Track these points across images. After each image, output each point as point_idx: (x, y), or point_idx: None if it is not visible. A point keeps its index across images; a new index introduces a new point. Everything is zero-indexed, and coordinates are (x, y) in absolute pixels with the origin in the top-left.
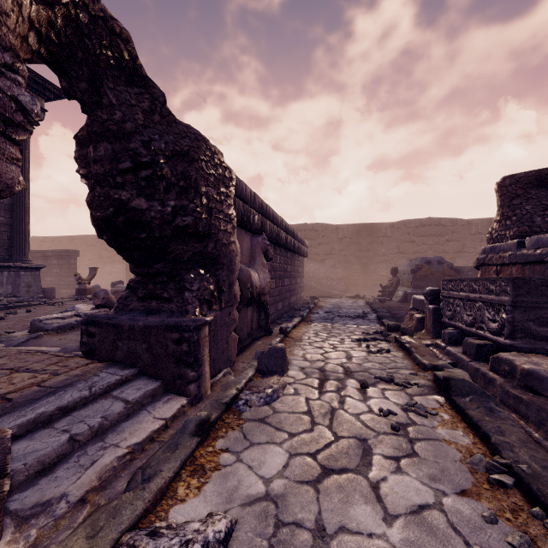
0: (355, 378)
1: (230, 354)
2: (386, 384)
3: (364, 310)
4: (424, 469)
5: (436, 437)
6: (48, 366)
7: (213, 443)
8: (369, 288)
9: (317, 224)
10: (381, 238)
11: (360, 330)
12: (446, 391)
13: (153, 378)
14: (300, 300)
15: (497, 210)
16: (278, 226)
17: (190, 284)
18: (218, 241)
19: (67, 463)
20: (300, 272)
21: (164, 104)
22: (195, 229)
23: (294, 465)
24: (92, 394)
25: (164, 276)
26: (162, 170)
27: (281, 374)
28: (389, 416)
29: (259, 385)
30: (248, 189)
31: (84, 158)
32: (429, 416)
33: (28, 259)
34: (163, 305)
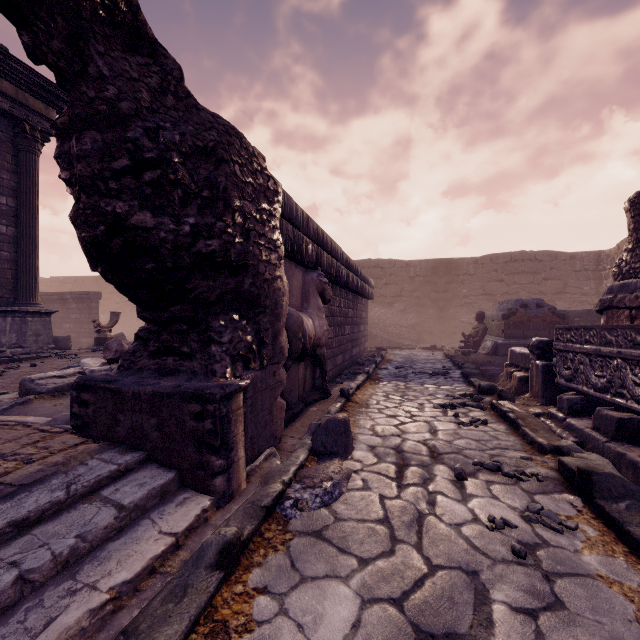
0: (446, 464)
1: (275, 427)
2: (491, 473)
3: (444, 365)
4: (581, 637)
5: (585, 570)
6: (22, 448)
7: (244, 577)
8: (447, 338)
9: (383, 260)
10: (462, 276)
11: (442, 392)
12: (584, 490)
13: (165, 466)
14: (364, 351)
15: (629, 235)
16: (338, 260)
17: (219, 334)
18: (258, 276)
19: (4, 626)
20: (363, 318)
21: (181, 81)
22: (225, 257)
23: (369, 623)
24: (71, 495)
25: (183, 323)
26: (176, 173)
27: (343, 457)
28: (505, 530)
29: (313, 475)
30: (300, 210)
31: (66, 156)
32: (565, 531)
33: (37, 302)
34: (183, 363)
